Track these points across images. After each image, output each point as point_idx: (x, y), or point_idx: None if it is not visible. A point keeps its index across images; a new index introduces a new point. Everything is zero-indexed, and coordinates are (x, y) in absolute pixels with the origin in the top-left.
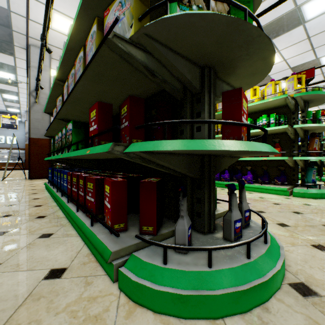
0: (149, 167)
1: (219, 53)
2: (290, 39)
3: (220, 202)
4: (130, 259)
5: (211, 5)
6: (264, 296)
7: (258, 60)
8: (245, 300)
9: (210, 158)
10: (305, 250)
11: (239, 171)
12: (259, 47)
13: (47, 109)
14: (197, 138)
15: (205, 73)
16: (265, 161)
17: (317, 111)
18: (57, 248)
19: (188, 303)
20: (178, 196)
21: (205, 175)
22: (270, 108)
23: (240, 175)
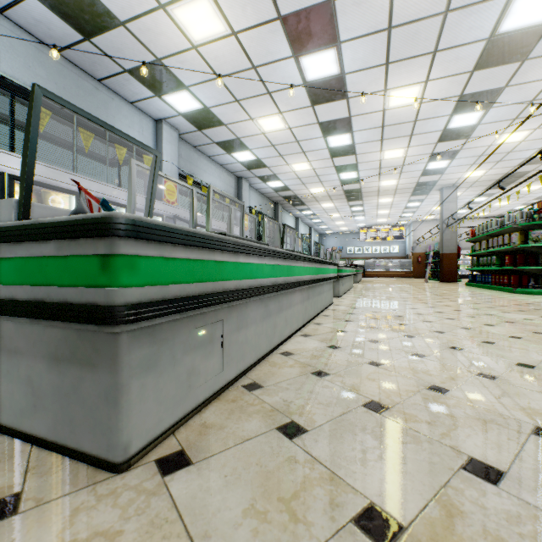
0: (529, 272)
1: None
2: None
3: None
4: (516, 289)
5: (539, 237)
6: None
7: None
8: (540, 293)
9: None
10: None
11: None
12: None
13: (468, 241)
14: (541, 264)
15: None
16: None
17: None
18: (496, 292)
19: (527, 292)
20: (537, 280)
21: None
22: None
23: None
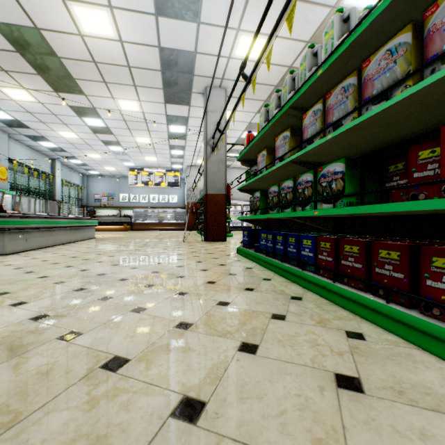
0: None
1: None
2: None
3: None
4: None
5: None
6: None
7: None
8: None
9: None
10: None
11: None
12: None
13: (243, 156)
14: None
15: None
16: None
17: None
18: (419, 370)
19: None
20: None
21: None
22: None
23: None
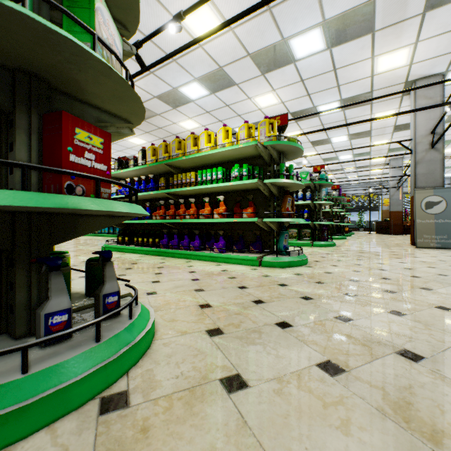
0: None
1: (13, 49)
2: (284, 78)
3: (161, 280)
4: None
5: None
6: (17, 431)
7: (99, 75)
8: None
9: (31, 218)
10: (190, 339)
11: (213, 236)
12: (74, 52)
13: None
14: (10, 185)
15: (16, 80)
16: (243, 223)
17: (290, 165)
18: None
19: None
20: None
21: (18, 245)
22: (247, 157)
23: (213, 242)
